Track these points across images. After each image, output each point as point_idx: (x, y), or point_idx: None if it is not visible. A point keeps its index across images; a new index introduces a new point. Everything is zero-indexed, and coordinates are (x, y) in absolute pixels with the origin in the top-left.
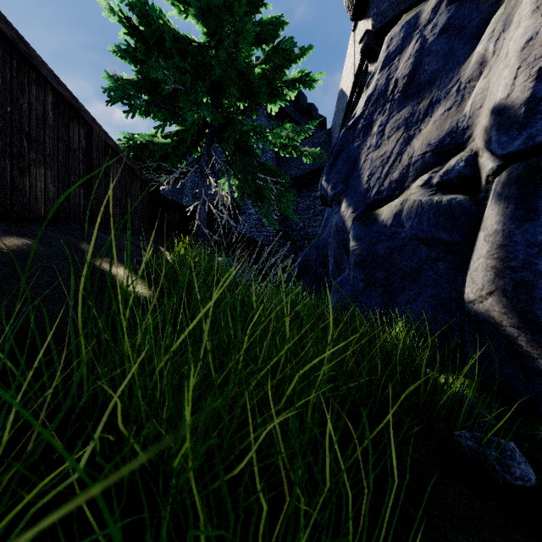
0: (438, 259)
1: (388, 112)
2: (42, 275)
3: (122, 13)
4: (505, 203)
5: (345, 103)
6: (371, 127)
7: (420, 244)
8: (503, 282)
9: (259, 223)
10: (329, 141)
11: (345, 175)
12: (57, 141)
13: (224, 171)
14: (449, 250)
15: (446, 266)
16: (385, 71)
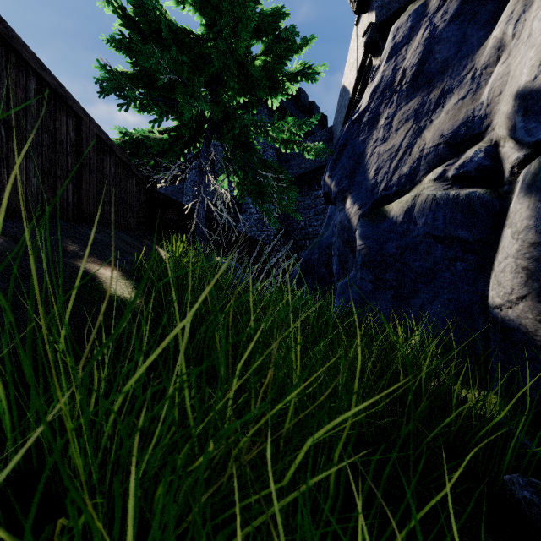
0: (455, 259)
1: (395, 103)
2: (6, 278)
3: (117, 3)
4: (537, 196)
5: (347, 100)
6: (377, 120)
7: (435, 242)
8: (538, 285)
9: (260, 223)
10: (331, 139)
11: (350, 171)
12: (41, 132)
13: (224, 168)
14: (468, 249)
15: (465, 266)
16: (392, 62)
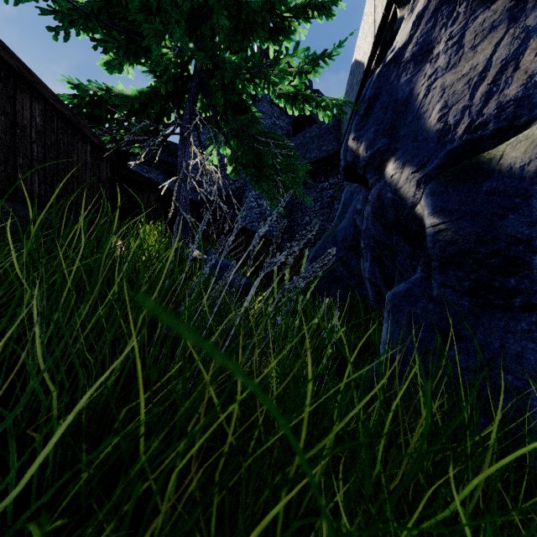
0: None
1: (463, 16)
2: None
3: None
4: None
5: (360, 74)
6: (429, 50)
7: None
8: None
9: (261, 217)
10: (339, 125)
11: (390, 124)
12: None
13: (212, 135)
14: None
15: None
16: None
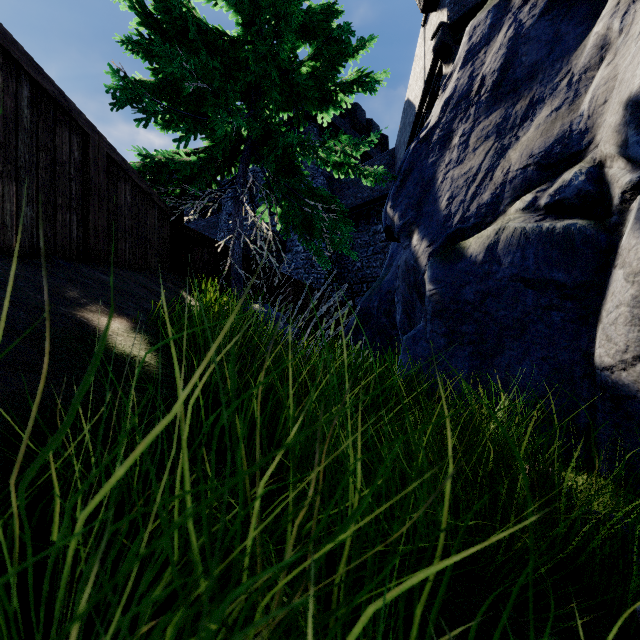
0: (551, 307)
1: (472, 118)
2: None
3: None
4: None
5: (412, 116)
6: (450, 138)
7: (524, 287)
8: None
9: (308, 263)
10: (393, 163)
11: (417, 200)
12: (36, 150)
13: (264, 197)
14: (567, 295)
15: (564, 317)
16: (468, 68)
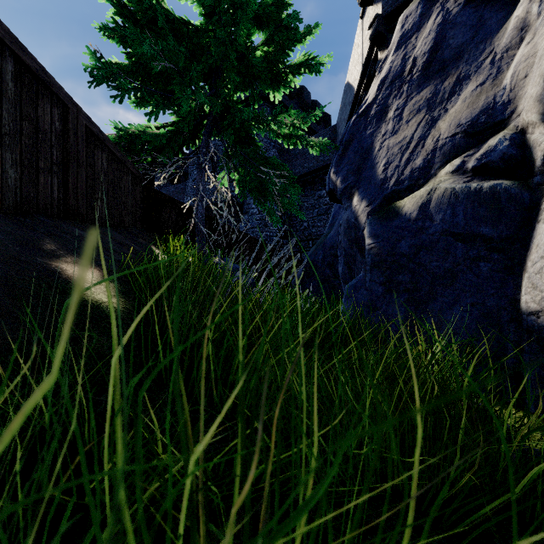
0: (479, 259)
1: (405, 94)
2: None
3: None
4: None
5: (351, 97)
6: (385, 112)
7: (455, 240)
8: None
9: (262, 223)
10: (335, 137)
11: (357, 166)
12: (20, 119)
13: (224, 164)
14: (493, 247)
15: (491, 267)
16: (401, 51)
